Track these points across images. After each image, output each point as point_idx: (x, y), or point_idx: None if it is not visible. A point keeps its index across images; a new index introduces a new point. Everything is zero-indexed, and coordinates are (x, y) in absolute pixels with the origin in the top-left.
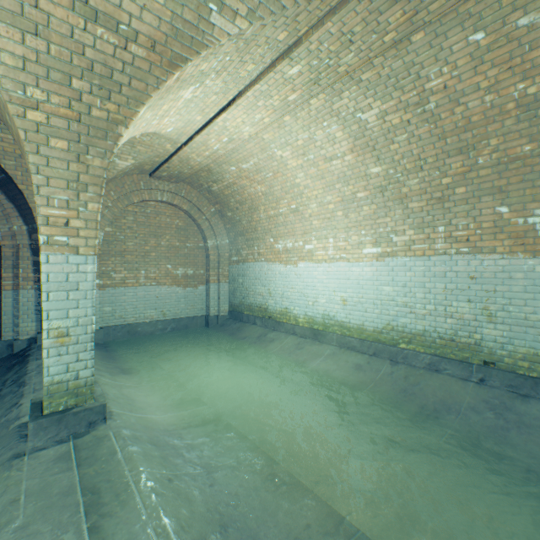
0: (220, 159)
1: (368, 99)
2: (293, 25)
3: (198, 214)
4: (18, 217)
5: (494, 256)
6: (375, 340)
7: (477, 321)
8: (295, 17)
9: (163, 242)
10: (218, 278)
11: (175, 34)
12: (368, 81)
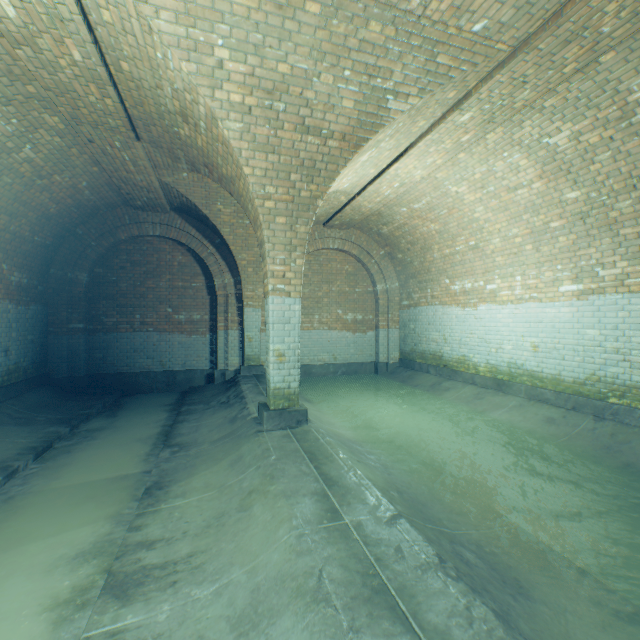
0: (390, 202)
1: (554, 123)
2: (461, 85)
3: (367, 258)
4: (227, 272)
5: None
6: (574, 393)
7: None
8: (463, 79)
9: (333, 288)
10: (388, 323)
11: (359, 124)
12: (552, 107)
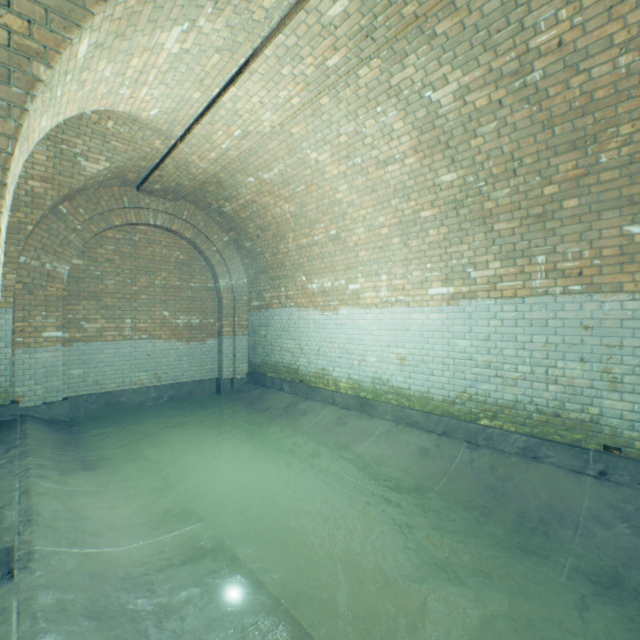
0: (233, 165)
1: (443, 66)
2: None
3: (206, 244)
4: None
5: (619, 296)
6: (445, 413)
7: (593, 388)
8: None
9: (157, 281)
10: (234, 329)
11: None
12: (445, 36)
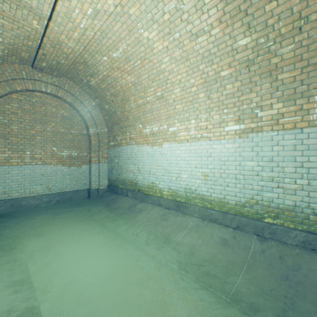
0: (92, 46)
1: None
2: None
3: (81, 107)
4: None
5: None
6: (237, 213)
7: None
8: None
9: (48, 128)
10: (99, 158)
11: None
12: None
